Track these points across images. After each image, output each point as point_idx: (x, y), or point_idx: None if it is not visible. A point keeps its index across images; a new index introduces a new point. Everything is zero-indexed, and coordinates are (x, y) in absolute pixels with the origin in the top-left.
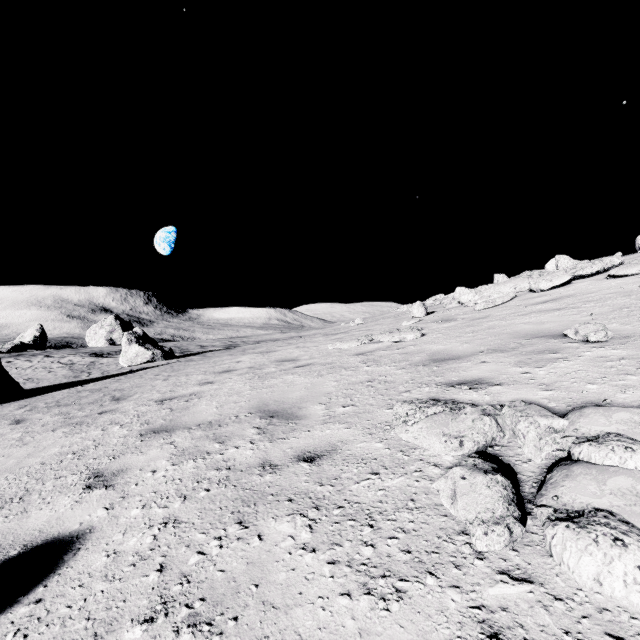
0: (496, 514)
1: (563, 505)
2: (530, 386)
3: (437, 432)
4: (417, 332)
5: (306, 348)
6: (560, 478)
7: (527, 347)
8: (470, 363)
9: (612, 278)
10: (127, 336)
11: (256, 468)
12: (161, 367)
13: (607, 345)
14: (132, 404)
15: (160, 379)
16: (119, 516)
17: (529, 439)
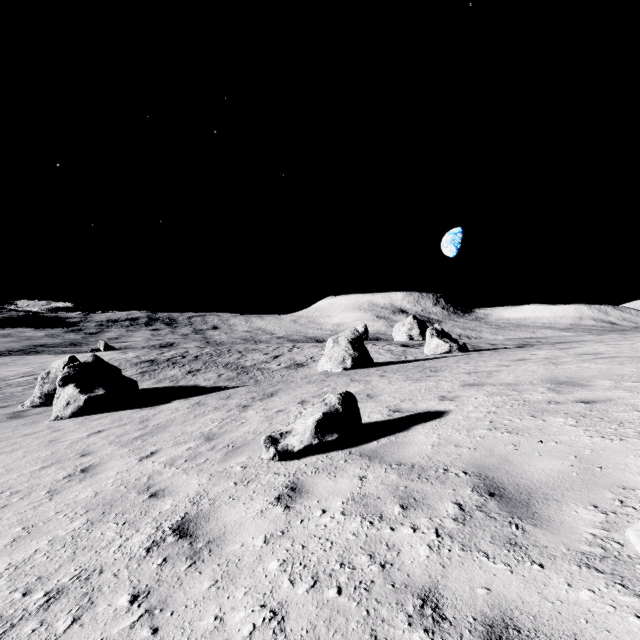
0: None
1: None
2: None
3: None
4: None
5: (616, 345)
6: None
7: None
8: None
9: None
10: (429, 331)
11: (544, 402)
12: (458, 356)
13: None
14: (447, 373)
15: (461, 363)
16: (462, 408)
17: None
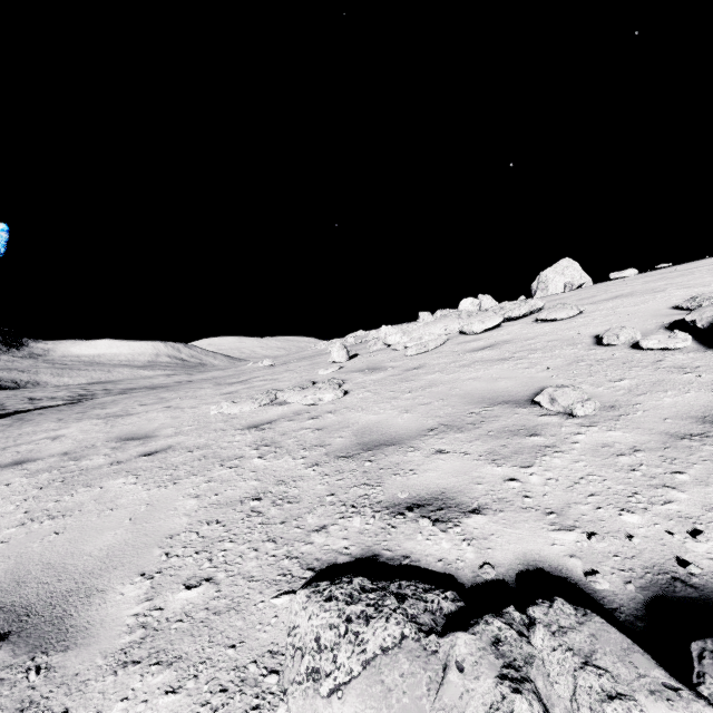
0: None
1: None
2: (532, 516)
3: None
4: (338, 390)
5: (178, 411)
6: None
7: (492, 422)
8: (420, 454)
9: (541, 322)
10: None
11: None
12: None
13: (597, 421)
14: None
15: None
16: None
17: None
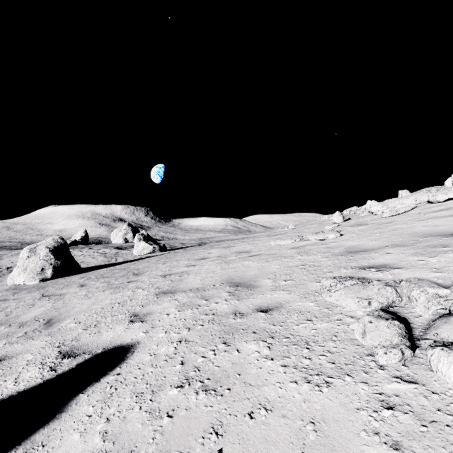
0: (393, 343)
1: (441, 339)
2: (424, 269)
3: (352, 296)
4: (337, 233)
5: (255, 244)
6: (440, 324)
7: (423, 243)
8: (377, 254)
9: None
10: (138, 236)
11: (231, 315)
12: (159, 256)
13: None
14: (146, 277)
15: (160, 263)
16: (152, 336)
17: (420, 302)
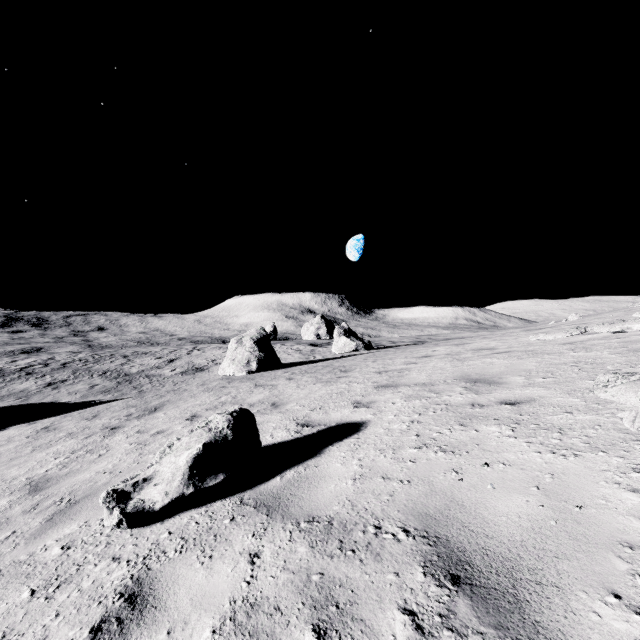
0: None
1: None
2: None
3: (635, 390)
4: None
5: (503, 340)
6: None
7: None
8: None
9: None
10: (337, 330)
11: (467, 405)
12: (365, 354)
13: None
14: (357, 374)
15: (369, 361)
16: (382, 418)
17: None
